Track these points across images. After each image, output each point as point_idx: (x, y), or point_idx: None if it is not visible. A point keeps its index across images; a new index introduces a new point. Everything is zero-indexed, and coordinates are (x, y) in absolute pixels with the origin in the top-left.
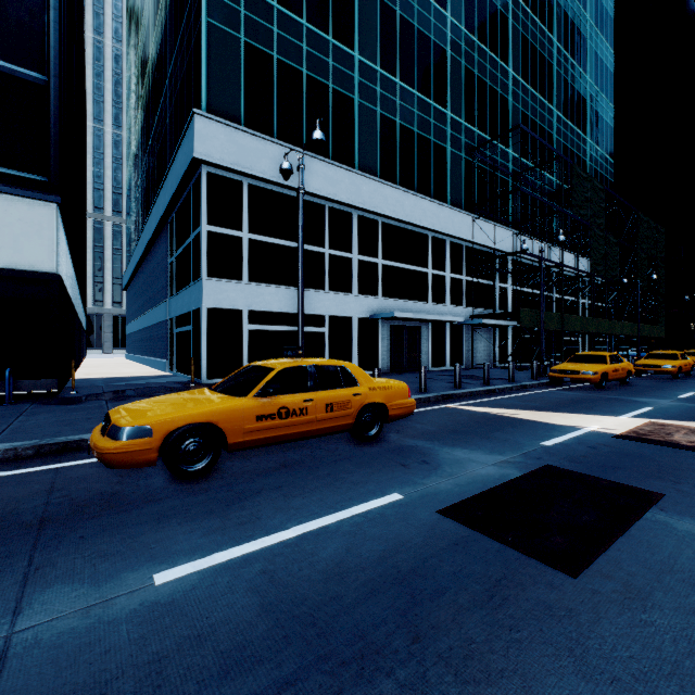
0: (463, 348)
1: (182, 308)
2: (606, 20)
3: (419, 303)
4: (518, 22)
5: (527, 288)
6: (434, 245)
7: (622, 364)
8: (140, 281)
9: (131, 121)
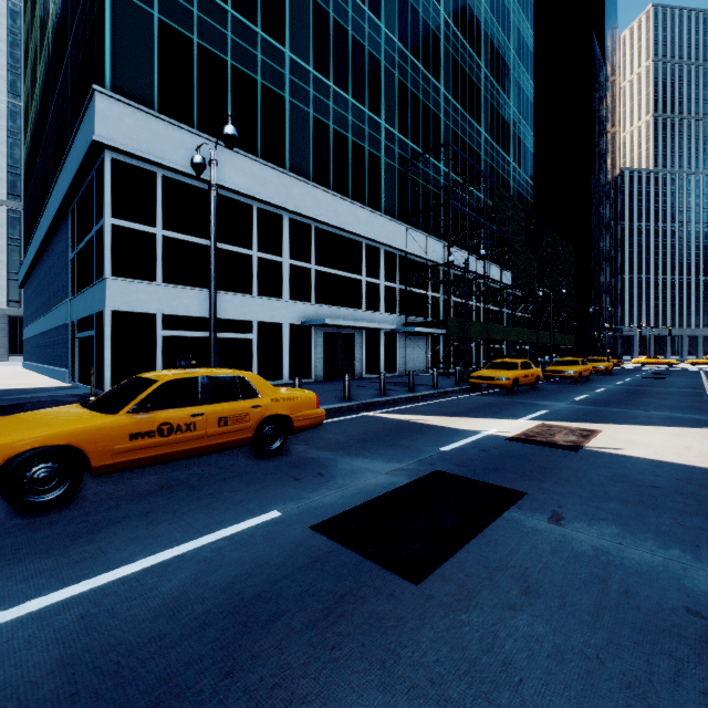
0: (397, 355)
1: (85, 311)
2: (527, 54)
3: (353, 310)
4: (449, 43)
5: (457, 298)
6: (369, 253)
7: (532, 370)
8: (39, 278)
9: (29, 90)
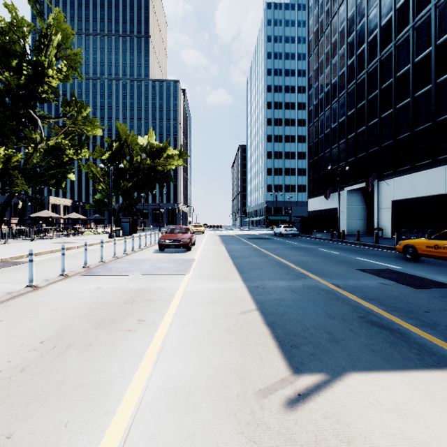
0: None
1: None
2: None
3: None
4: None
5: None
6: None
7: None
8: None
9: None
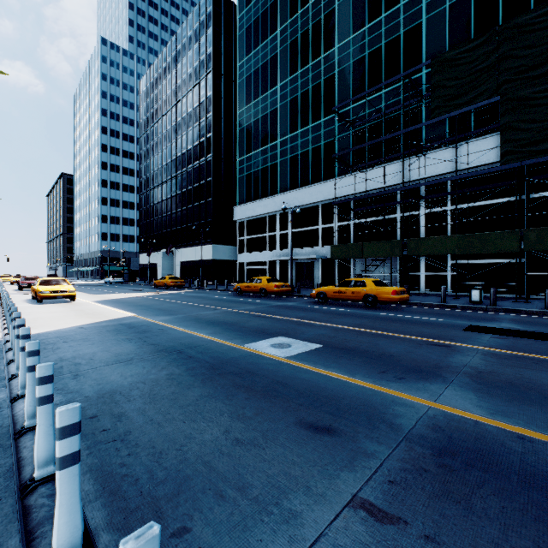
0: (351, 274)
1: None
2: None
3: (313, 248)
4: None
5: (466, 203)
6: (325, 209)
7: (257, 284)
8: None
9: None
